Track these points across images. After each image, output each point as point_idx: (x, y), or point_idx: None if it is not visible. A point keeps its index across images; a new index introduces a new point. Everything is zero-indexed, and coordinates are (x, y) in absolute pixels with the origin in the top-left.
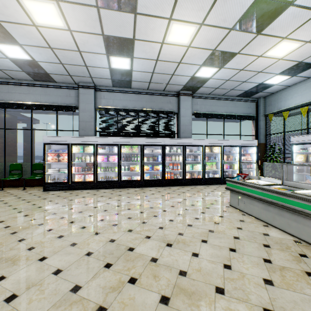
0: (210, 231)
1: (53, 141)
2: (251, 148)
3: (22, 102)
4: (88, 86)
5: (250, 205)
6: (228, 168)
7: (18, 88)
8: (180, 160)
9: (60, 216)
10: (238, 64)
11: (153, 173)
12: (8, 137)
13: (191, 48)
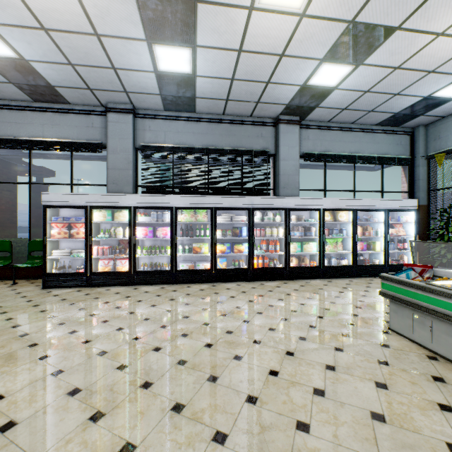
0: (376, 418)
1: (60, 201)
2: (405, 214)
3: (12, 138)
4: (122, 108)
5: (449, 338)
6: (365, 249)
7: (7, 114)
8: (280, 235)
9: (40, 354)
10: (393, 55)
11: (232, 257)
12: (2, 198)
13: (306, 19)
